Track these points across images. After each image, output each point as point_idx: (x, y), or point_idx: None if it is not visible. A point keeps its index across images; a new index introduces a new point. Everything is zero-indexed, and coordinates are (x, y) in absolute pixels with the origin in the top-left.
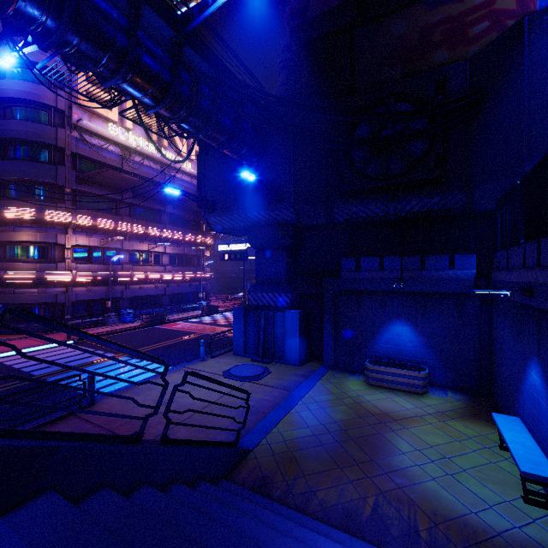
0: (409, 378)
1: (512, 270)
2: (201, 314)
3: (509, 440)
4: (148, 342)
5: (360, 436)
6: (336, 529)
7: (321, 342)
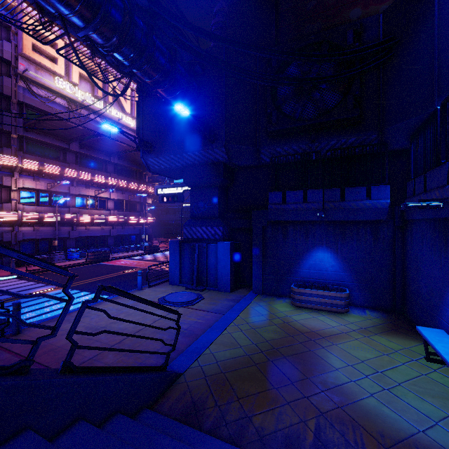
0: (332, 298)
1: (432, 190)
2: (143, 253)
3: (442, 351)
4: (90, 276)
5: (292, 354)
6: None
7: (250, 270)
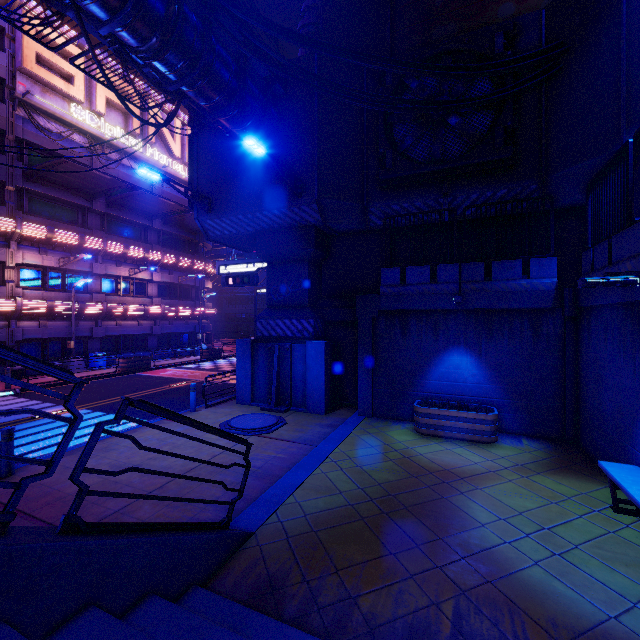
0: (473, 422)
1: (621, 262)
2: (200, 359)
3: (639, 498)
4: (122, 392)
5: (417, 502)
6: None
7: (353, 383)
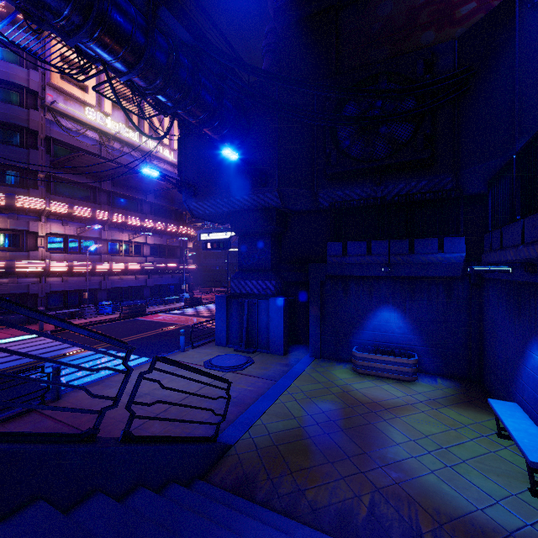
0: (398, 365)
1: (507, 248)
2: (184, 306)
3: (511, 427)
4: (126, 334)
5: (351, 426)
6: (329, 536)
7: (306, 330)
